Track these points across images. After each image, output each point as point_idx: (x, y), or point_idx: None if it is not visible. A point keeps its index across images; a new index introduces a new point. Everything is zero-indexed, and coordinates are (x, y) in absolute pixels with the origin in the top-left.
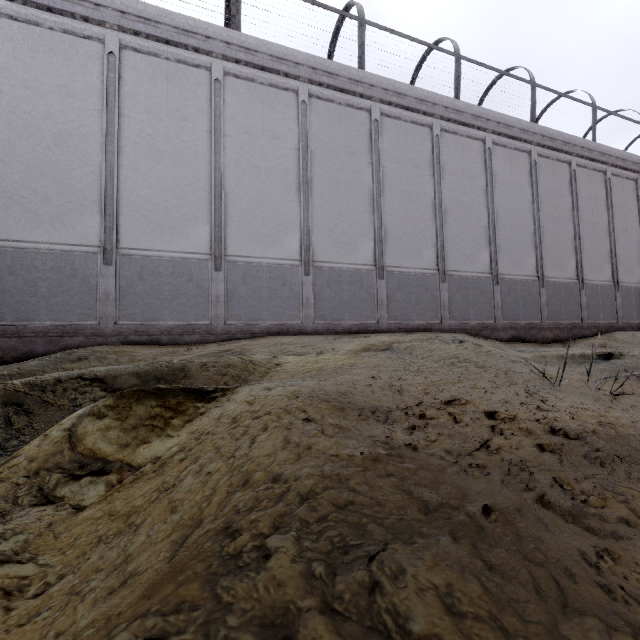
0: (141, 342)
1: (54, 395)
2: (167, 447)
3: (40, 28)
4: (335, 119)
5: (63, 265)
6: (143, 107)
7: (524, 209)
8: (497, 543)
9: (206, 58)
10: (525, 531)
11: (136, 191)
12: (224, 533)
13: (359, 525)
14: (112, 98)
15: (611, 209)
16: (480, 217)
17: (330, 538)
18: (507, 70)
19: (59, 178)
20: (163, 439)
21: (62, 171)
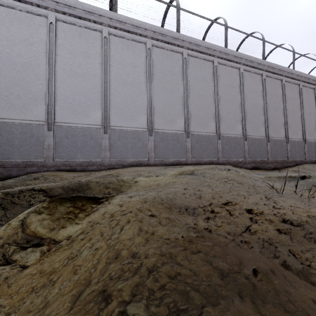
0: (66, 170)
1: (18, 199)
2: (75, 230)
3: (15, 10)
4: (165, 57)
5: (26, 131)
6: (67, 50)
7: (259, 103)
8: (265, 297)
9: (100, 26)
10: (279, 287)
11: (64, 93)
12: (102, 296)
13: (184, 292)
14: (52, 46)
15: (302, 103)
16: (237, 107)
17: (167, 304)
18: (250, 33)
19: (24, 86)
20: (73, 225)
21: (26, 83)
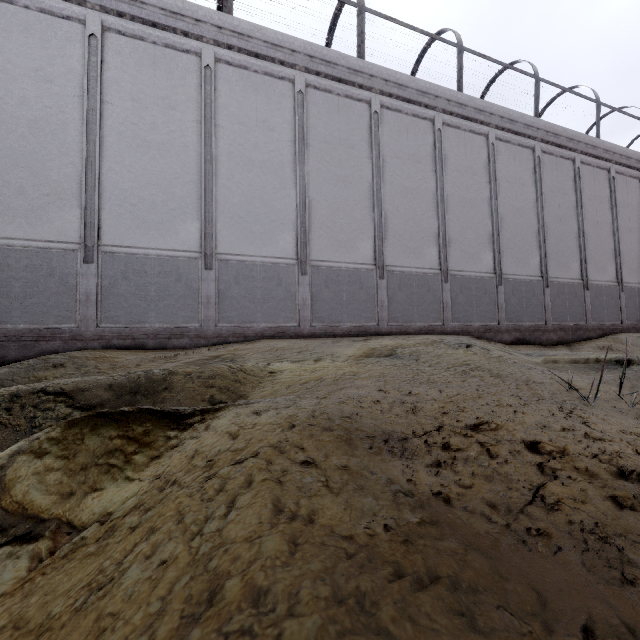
0: (125, 346)
1: (9, 414)
2: (122, 498)
3: (14, 6)
4: (333, 111)
5: (39, 263)
6: (128, 94)
7: (528, 207)
8: None
9: (196, 43)
10: None
11: (120, 184)
12: None
13: None
14: (94, 83)
15: (615, 208)
16: (483, 215)
17: None
18: (510, 64)
19: (35, 169)
20: (120, 484)
21: (38, 161)
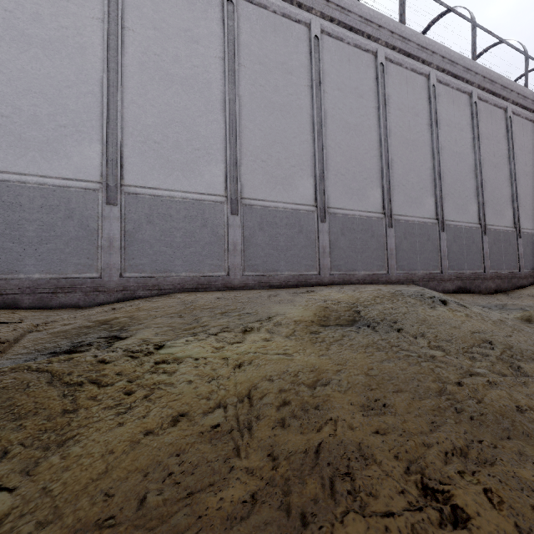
0: None
1: None
2: None
3: None
4: (269, 29)
5: None
6: None
7: (466, 153)
8: None
9: None
10: None
11: None
12: None
13: None
14: None
15: None
16: (425, 158)
17: None
18: (443, 13)
19: None
20: None
21: None
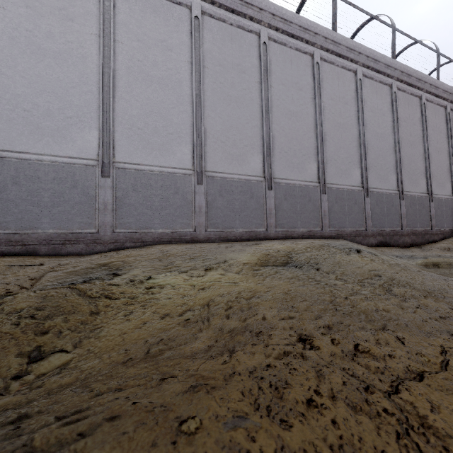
0: (14, 253)
1: None
2: None
3: None
4: (227, 38)
5: None
6: (22, 0)
7: (387, 133)
8: None
9: None
10: None
11: (11, 89)
12: None
13: None
14: None
15: (450, 137)
16: (353, 138)
17: None
18: (370, 19)
19: None
20: None
21: None
